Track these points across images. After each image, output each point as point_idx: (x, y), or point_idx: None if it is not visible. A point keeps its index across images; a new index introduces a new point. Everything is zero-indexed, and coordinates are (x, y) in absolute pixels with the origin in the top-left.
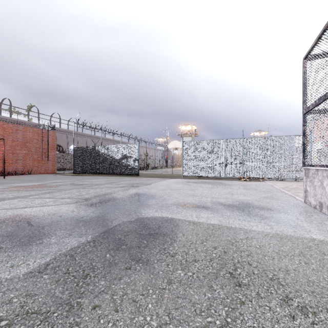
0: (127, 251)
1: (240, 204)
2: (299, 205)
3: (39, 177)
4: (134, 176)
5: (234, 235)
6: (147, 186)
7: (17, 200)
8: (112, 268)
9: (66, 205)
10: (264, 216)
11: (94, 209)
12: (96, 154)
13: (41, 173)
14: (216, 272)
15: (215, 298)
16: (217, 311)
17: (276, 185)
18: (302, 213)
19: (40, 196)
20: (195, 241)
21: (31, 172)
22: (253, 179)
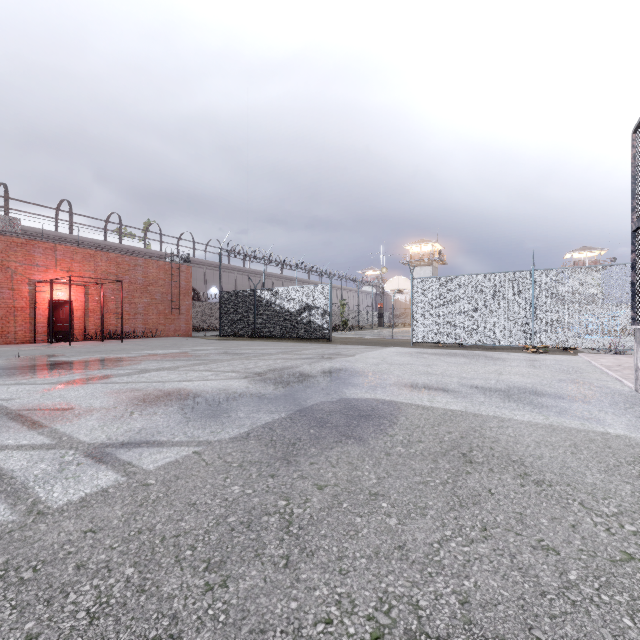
0: (334, 429)
1: (508, 388)
2: (620, 394)
3: (170, 342)
4: (322, 342)
5: (482, 423)
6: (349, 358)
7: (165, 372)
8: (320, 440)
9: (234, 380)
10: (543, 404)
11: (275, 386)
12: (256, 302)
13: (170, 335)
14: (444, 451)
15: (439, 468)
16: (438, 475)
17: (597, 362)
18: (615, 404)
19: (192, 367)
20: (422, 425)
21: (155, 334)
22: (555, 351)
